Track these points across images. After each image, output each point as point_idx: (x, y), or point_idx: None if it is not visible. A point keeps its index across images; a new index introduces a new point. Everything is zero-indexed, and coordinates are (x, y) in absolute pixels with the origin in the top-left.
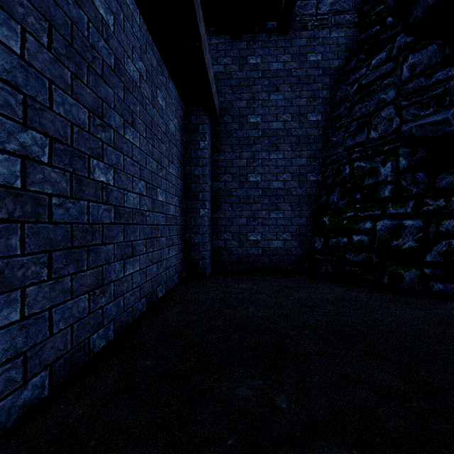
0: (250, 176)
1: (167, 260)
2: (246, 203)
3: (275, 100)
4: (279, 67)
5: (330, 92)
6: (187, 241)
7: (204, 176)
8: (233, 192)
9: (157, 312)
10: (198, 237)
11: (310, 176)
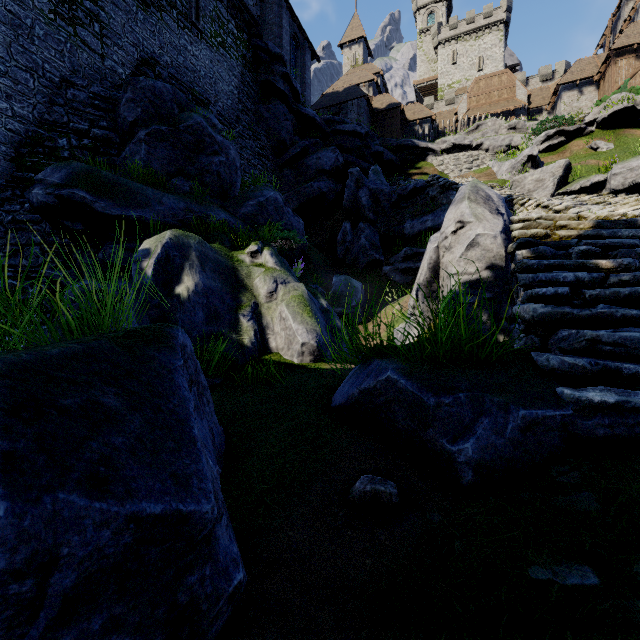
0: None
1: None
2: None
3: None
4: None
5: None
6: None
7: None
8: None
9: None
10: None
11: None
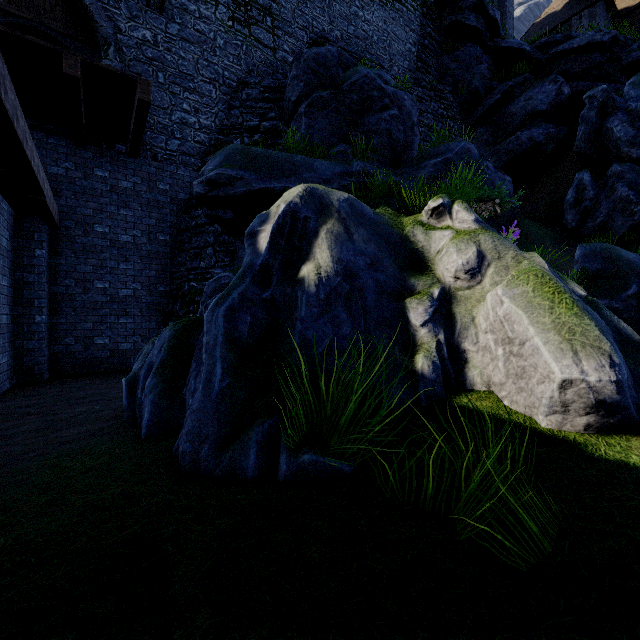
0: (98, 283)
1: (1, 366)
2: (93, 308)
3: (125, 215)
4: (129, 186)
5: (177, 219)
6: (18, 348)
7: (41, 284)
8: (77, 297)
9: (3, 403)
10: (33, 344)
11: (159, 287)
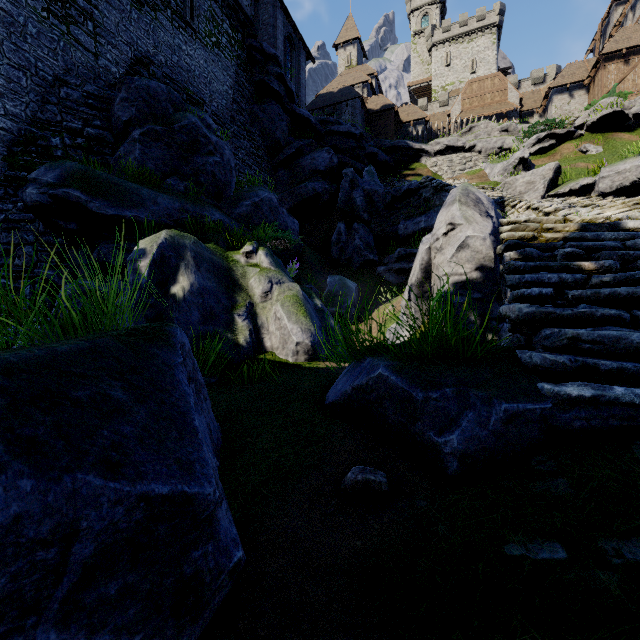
0: None
1: None
2: None
3: None
4: None
5: None
6: None
7: None
8: None
9: None
10: None
11: None
